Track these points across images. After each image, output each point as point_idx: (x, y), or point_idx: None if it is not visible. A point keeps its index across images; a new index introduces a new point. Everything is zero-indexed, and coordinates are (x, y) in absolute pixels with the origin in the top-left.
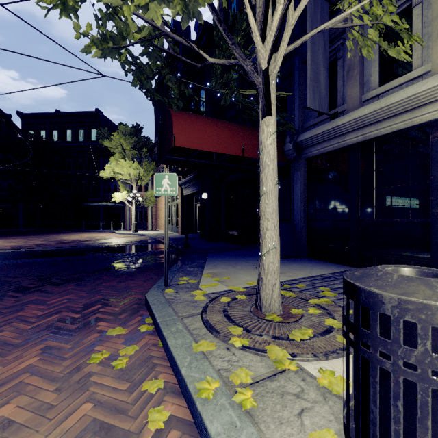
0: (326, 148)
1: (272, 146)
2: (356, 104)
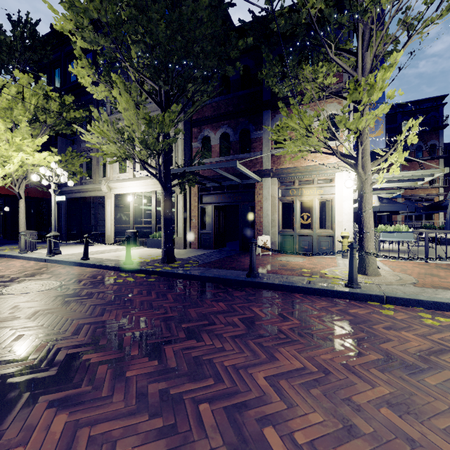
0: (71, 197)
1: (23, 207)
2: (79, 183)
